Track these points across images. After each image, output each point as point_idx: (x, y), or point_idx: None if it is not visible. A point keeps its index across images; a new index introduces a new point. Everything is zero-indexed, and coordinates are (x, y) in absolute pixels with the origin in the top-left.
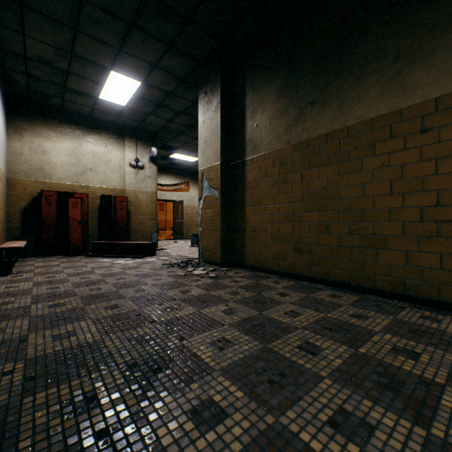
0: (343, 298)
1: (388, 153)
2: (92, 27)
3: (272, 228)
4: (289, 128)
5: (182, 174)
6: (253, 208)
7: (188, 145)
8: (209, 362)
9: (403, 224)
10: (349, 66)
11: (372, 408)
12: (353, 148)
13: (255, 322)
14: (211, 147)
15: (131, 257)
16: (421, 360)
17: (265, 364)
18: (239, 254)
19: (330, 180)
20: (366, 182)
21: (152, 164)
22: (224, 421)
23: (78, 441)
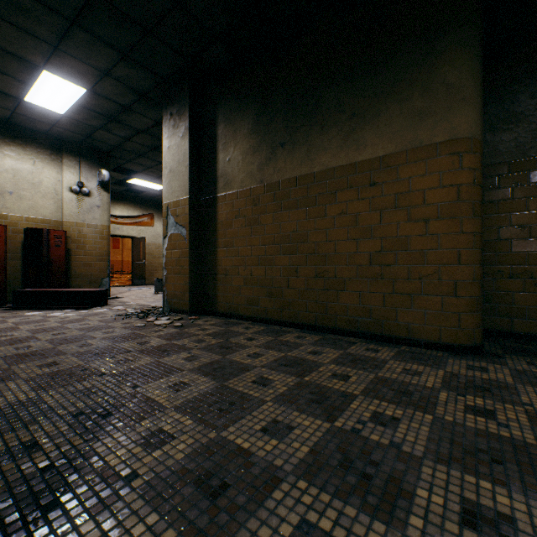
0: (307, 338)
1: (346, 202)
2: (16, 14)
3: (245, 271)
4: (261, 167)
5: (144, 203)
6: (225, 250)
7: (152, 170)
8: (163, 403)
9: (357, 268)
10: (315, 114)
11: (299, 416)
12: (318, 194)
13: (216, 365)
14: (178, 179)
15: (72, 308)
16: (350, 381)
17: (219, 397)
18: (210, 300)
19: (299, 224)
20: (329, 227)
21: (102, 190)
22: (172, 442)
23: (20, 477)
